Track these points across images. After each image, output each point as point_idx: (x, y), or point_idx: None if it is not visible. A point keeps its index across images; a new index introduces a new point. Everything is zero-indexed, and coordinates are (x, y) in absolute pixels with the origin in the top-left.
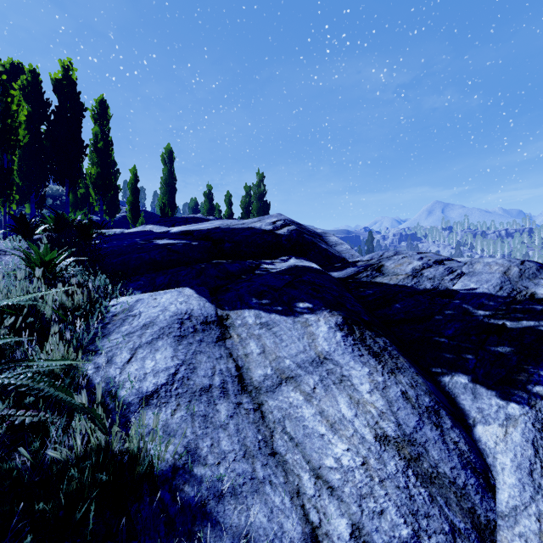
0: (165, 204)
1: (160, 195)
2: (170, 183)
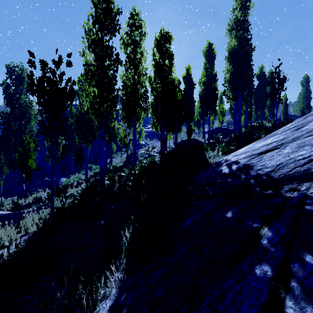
0: (304, 107)
1: (299, 104)
2: (306, 96)
